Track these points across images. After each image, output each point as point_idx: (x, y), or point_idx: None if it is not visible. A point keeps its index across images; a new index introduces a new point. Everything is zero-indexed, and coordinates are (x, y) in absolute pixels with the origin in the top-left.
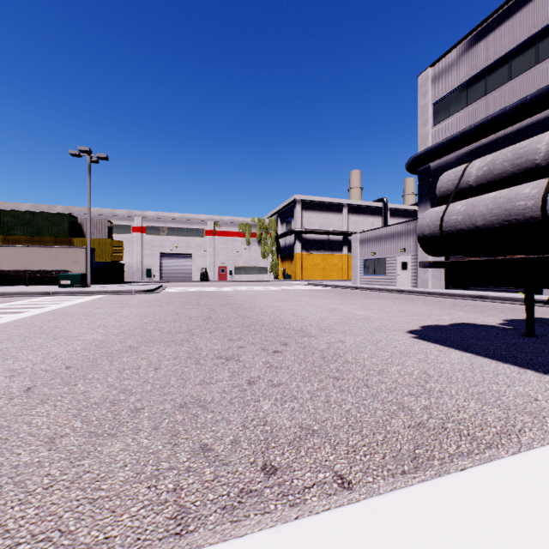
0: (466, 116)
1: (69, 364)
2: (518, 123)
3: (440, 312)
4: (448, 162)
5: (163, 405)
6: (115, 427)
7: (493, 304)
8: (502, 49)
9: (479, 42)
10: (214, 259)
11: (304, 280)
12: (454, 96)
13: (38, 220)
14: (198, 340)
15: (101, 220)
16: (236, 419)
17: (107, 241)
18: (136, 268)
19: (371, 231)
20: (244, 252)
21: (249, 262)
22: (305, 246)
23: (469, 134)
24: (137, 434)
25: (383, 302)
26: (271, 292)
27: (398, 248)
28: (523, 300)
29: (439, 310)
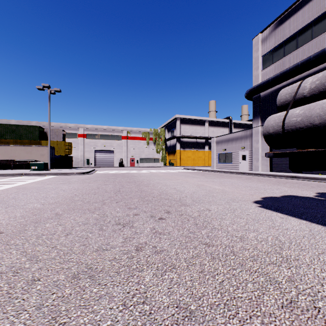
0: (283, 63)
1: (3, 229)
2: (318, 66)
3: (271, 187)
4: (272, 92)
5: (58, 275)
6: (1, 305)
7: (304, 181)
8: (307, 19)
9: (292, 16)
10: (127, 153)
11: (181, 166)
12: (275, 51)
13: (20, 130)
14: (106, 208)
15: (58, 130)
16: (118, 295)
17: (62, 142)
18: (80, 159)
19: (222, 136)
20: (145, 149)
21: (148, 155)
22: (182, 146)
23: (286, 73)
24: (18, 316)
25: (232, 180)
26: (161, 173)
27: (240, 146)
28: (323, 179)
29: (270, 186)
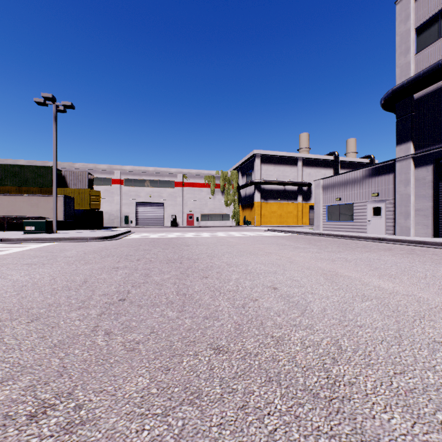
0: None
1: None
2: None
3: None
4: (439, 90)
5: None
6: None
7: None
8: None
9: None
10: (182, 207)
11: (262, 226)
12: None
13: (25, 173)
14: None
15: (82, 173)
16: None
17: (86, 191)
18: (116, 216)
19: (335, 176)
20: (209, 201)
21: (213, 210)
22: (264, 196)
23: None
24: None
25: (384, 257)
26: (233, 239)
27: (369, 192)
28: None
29: None
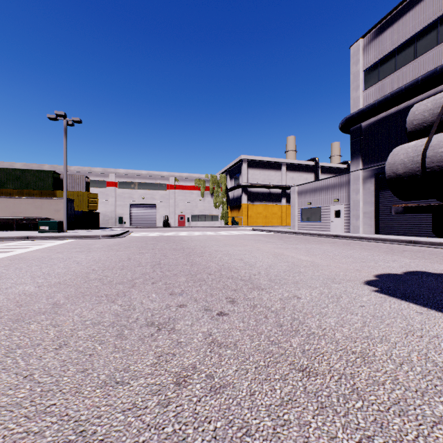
0: (395, 79)
1: None
2: None
3: (384, 258)
4: (378, 121)
5: None
6: None
7: (428, 249)
8: (430, 16)
9: (408, 12)
10: (174, 209)
11: (249, 226)
12: (384, 62)
13: (26, 176)
14: (136, 294)
15: (80, 176)
16: None
17: (84, 193)
18: (110, 216)
19: (307, 184)
20: (200, 203)
21: (203, 211)
22: (250, 198)
23: (400, 94)
24: None
25: (323, 247)
26: (221, 236)
27: (332, 198)
28: None
29: (382, 256)
